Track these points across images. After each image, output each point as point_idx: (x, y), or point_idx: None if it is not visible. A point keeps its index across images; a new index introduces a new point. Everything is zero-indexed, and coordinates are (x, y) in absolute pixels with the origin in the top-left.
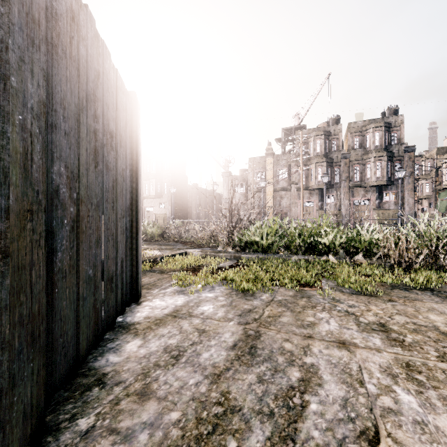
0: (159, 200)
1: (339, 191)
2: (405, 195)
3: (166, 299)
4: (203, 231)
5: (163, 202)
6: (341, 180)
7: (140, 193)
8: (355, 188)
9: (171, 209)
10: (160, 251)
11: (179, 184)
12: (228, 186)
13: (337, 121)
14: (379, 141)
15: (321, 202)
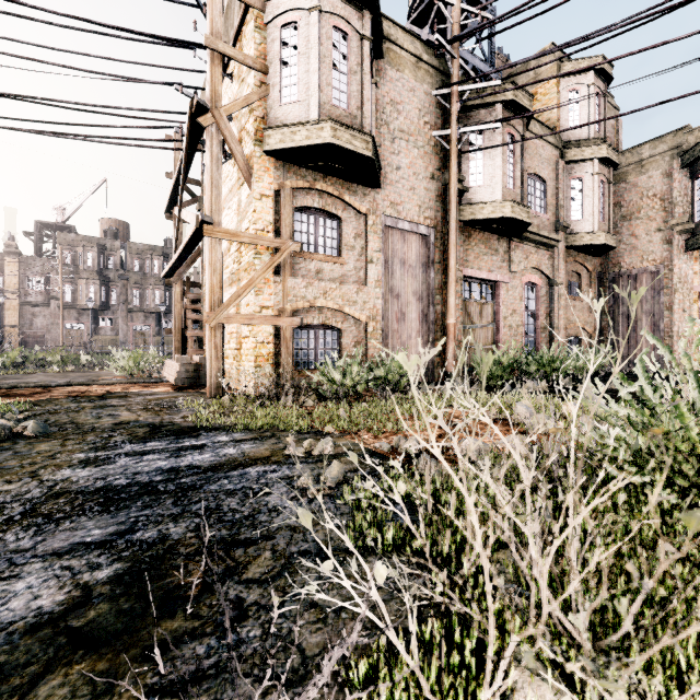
0: None
1: (118, 314)
2: None
3: None
4: None
5: None
6: (119, 302)
7: None
8: (135, 313)
9: None
10: None
11: None
12: None
13: (116, 234)
14: (159, 269)
15: (95, 325)
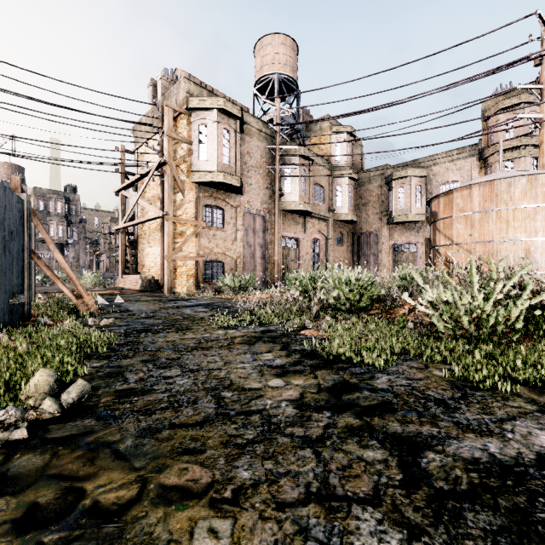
0: None
1: None
2: (80, 253)
3: None
4: None
5: None
6: None
7: None
8: (40, 243)
9: None
10: None
11: None
12: None
13: (23, 180)
14: (61, 210)
15: None
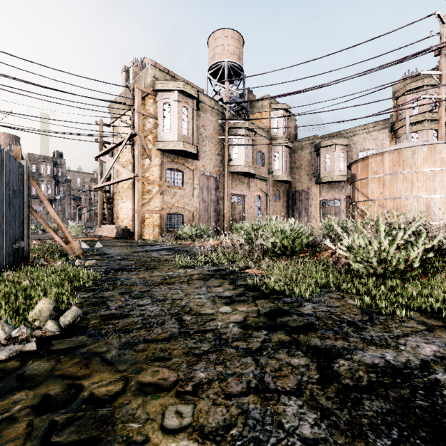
0: None
1: None
2: (66, 207)
3: None
4: None
5: None
6: None
7: None
8: (33, 199)
9: None
10: None
11: None
12: None
13: None
14: (50, 172)
15: None
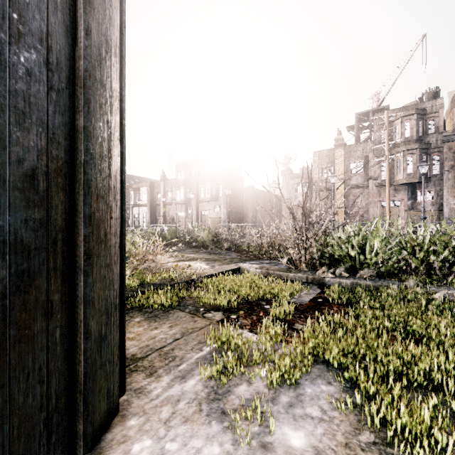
0: (214, 203)
1: (440, 185)
2: None
3: (169, 451)
4: (261, 237)
5: (218, 205)
6: (442, 171)
7: (110, 150)
8: None
9: (226, 212)
10: (206, 264)
11: (234, 186)
12: (288, 186)
13: (435, 94)
14: None
15: (412, 200)
